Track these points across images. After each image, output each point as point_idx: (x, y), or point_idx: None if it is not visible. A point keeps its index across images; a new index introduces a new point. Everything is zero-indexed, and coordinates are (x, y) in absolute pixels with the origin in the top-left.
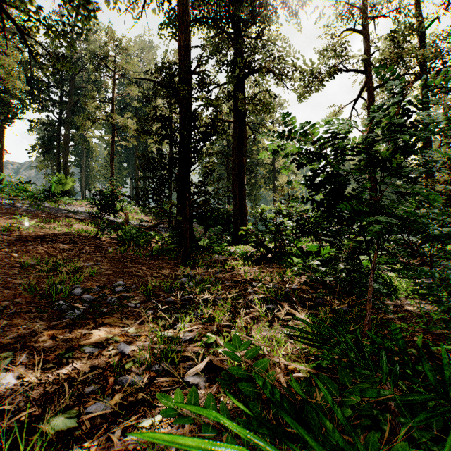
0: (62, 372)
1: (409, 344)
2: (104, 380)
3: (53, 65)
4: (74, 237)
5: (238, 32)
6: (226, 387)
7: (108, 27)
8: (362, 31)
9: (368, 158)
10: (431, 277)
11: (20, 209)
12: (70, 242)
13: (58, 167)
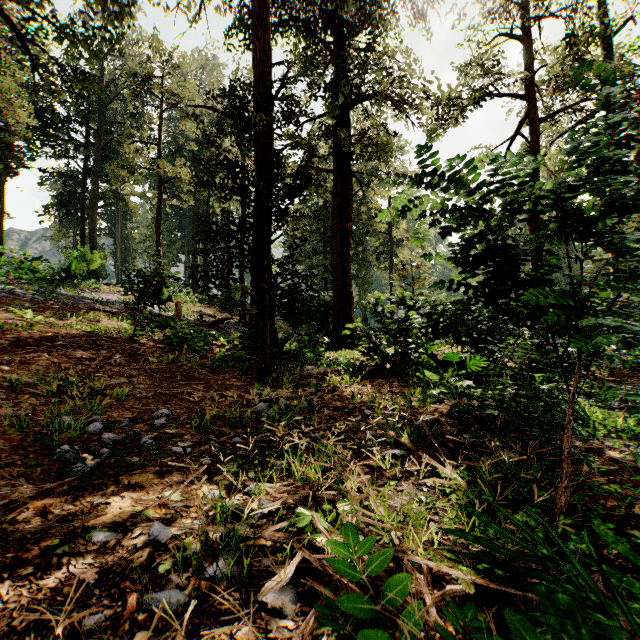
0: (48, 584)
1: (628, 521)
2: (120, 601)
3: (69, 86)
4: (99, 339)
5: (340, 41)
6: (333, 627)
7: (152, 36)
8: (522, 37)
9: (562, 218)
10: (634, 402)
11: (22, 298)
12: (93, 346)
13: (82, 237)
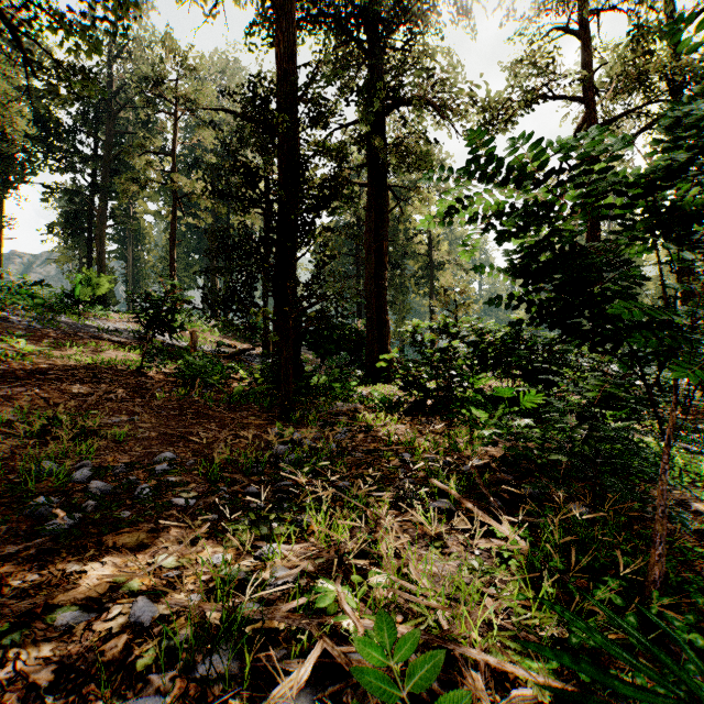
0: None
1: None
2: None
3: (68, 84)
4: (101, 371)
5: (375, 39)
6: None
7: (166, 35)
8: (580, 31)
9: (652, 214)
10: None
11: (17, 326)
12: (93, 380)
13: (89, 259)
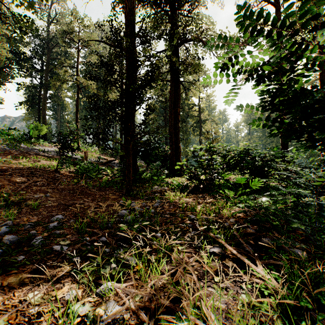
0: None
1: None
2: None
3: (19, 26)
4: (36, 170)
5: (174, 11)
6: None
7: (73, 10)
8: (275, 3)
9: None
10: None
11: None
12: (30, 175)
13: (39, 118)
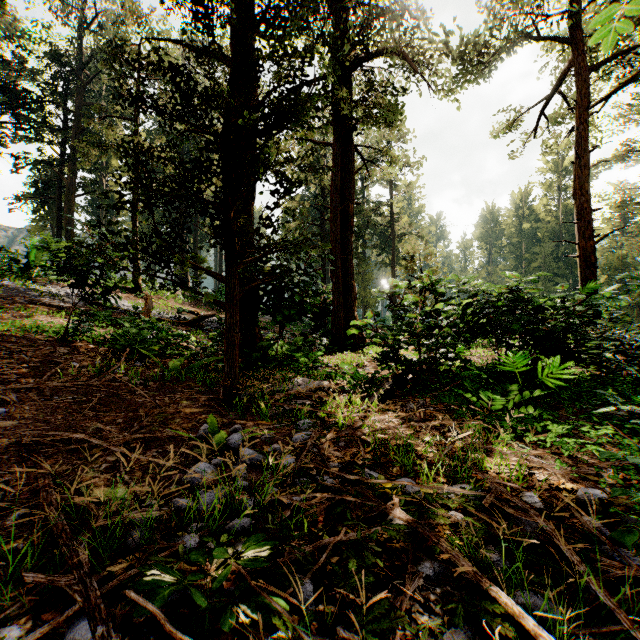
0: None
1: None
2: None
3: None
4: (8, 340)
5: None
6: None
7: None
8: None
9: None
10: None
11: None
12: None
13: (59, 228)
